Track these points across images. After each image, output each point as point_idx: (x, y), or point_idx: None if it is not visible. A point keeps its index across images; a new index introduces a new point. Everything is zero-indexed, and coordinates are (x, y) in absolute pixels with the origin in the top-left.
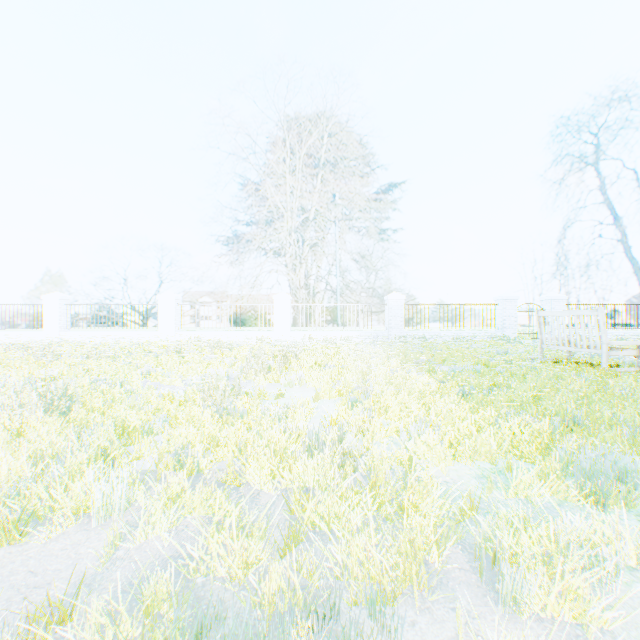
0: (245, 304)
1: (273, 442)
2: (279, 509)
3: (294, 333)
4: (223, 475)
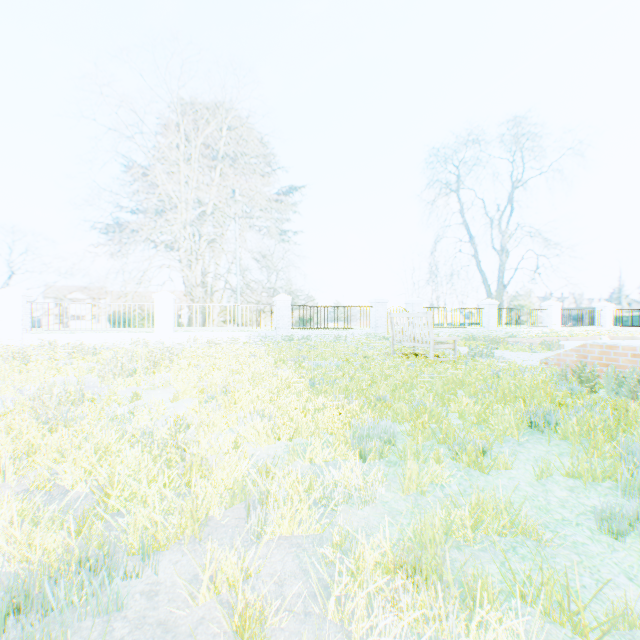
0: (119, 303)
1: (104, 442)
2: (81, 498)
3: (178, 334)
4: (34, 479)
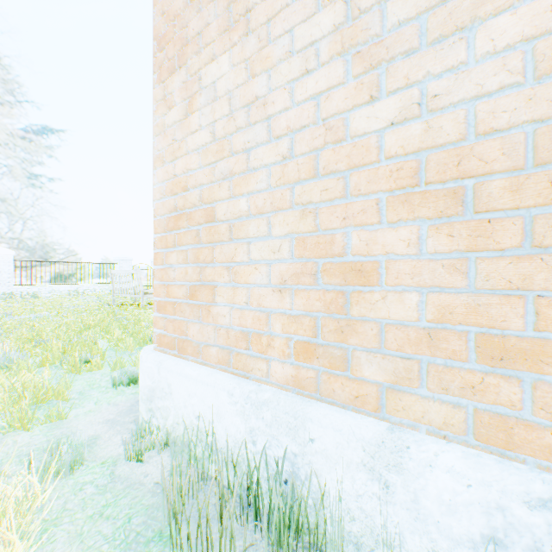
0: None
1: None
2: None
3: None
4: None
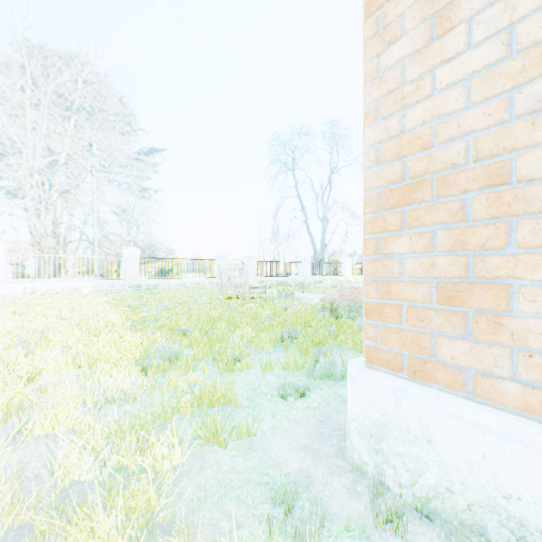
0: None
1: None
2: None
3: (11, 285)
4: None
